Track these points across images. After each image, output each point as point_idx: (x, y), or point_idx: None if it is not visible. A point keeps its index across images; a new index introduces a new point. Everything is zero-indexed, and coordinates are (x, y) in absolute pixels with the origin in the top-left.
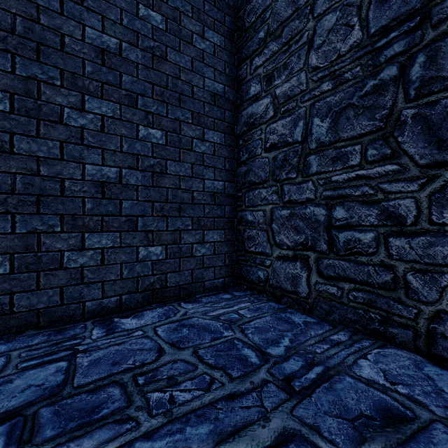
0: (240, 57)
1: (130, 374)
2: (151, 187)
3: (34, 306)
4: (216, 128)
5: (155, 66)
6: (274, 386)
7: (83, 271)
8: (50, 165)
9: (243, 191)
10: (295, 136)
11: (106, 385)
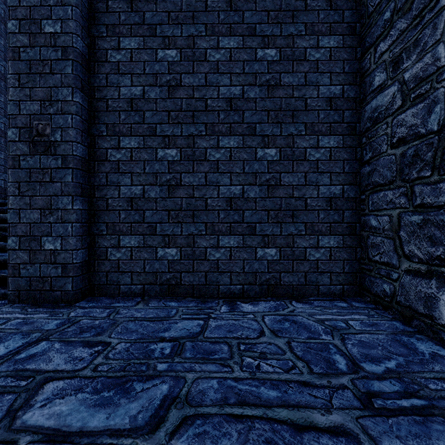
0: (363, 47)
1: (236, 341)
2: (267, 198)
3: (191, 282)
4: (333, 132)
5: (270, 95)
6: (351, 393)
7: (218, 263)
8: (199, 190)
9: (366, 193)
10: (428, 126)
11: (221, 342)
